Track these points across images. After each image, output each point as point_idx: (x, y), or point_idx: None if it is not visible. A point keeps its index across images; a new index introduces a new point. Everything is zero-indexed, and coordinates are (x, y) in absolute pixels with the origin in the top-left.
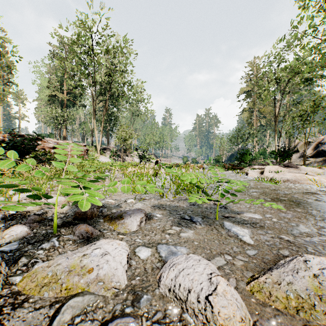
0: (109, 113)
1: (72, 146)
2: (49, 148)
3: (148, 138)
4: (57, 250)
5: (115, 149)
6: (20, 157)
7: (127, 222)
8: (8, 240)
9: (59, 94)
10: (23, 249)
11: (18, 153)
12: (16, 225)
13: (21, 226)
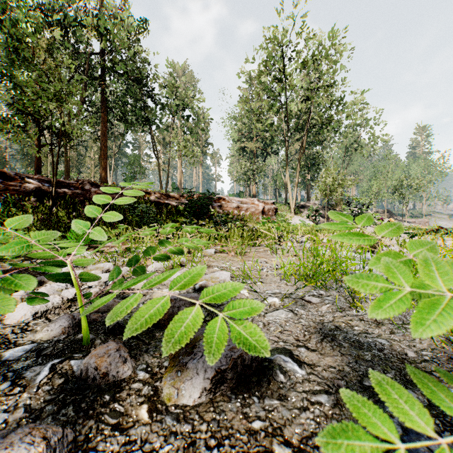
0: (309, 155)
1: (256, 205)
2: (232, 209)
3: (375, 185)
4: (20, 395)
5: (317, 206)
6: (197, 219)
7: (188, 370)
8: (39, 336)
9: (248, 144)
10: (15, 365)
11: (194, 215)
12: (65, 314)
13: (66, 318)
